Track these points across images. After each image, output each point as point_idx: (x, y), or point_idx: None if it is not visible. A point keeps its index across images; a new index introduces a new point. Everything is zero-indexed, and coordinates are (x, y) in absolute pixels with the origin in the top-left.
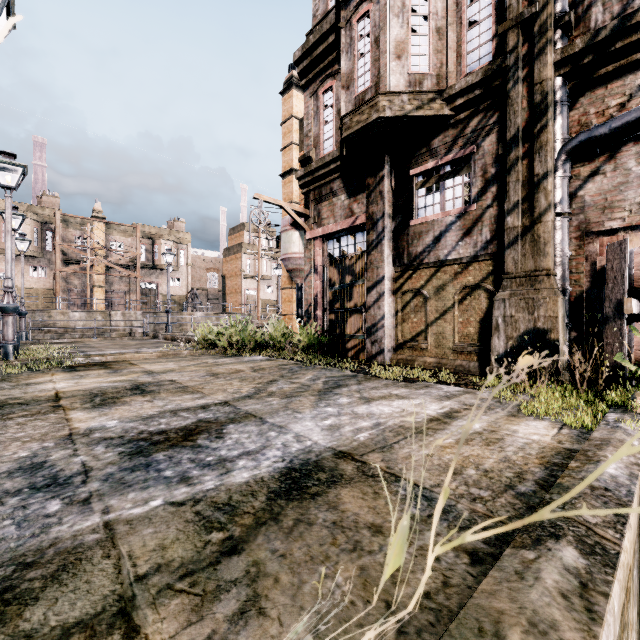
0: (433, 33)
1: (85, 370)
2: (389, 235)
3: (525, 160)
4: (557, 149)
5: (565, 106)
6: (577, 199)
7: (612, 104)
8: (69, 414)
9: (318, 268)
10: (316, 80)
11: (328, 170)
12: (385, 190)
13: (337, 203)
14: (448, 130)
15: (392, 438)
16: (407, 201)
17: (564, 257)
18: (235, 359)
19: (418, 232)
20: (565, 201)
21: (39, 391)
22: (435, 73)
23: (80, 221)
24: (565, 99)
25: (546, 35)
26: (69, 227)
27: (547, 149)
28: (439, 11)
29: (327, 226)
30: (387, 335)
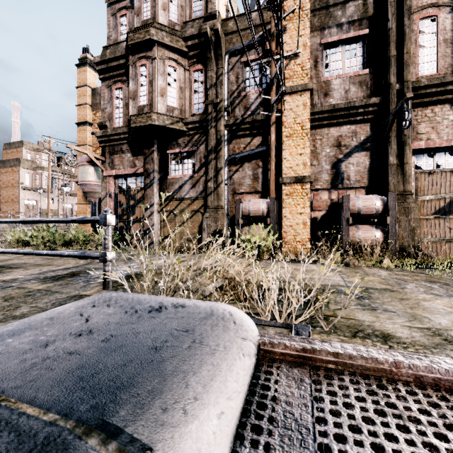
0: (179, 89)
1: None
2: (157, 181)
3: (215, 160)
4: (225, 159)
5: (228, 142)
6: (232, 179)
7: (242, 146)
8: None
9: (112, 194)
10: (110, 79)
11: (119, 137)
12: (155, 158)
13: (125, 157)
14: (185, 137)
15: (161, 267)
16: (166, 165)
17: (227, 201)
18: None
19: (172, 182)
20: (228, 179)
21: None
22: (179, 108)
23: None
24: (228, 140)
25: (221, 113)
26: None
27: (222, 158)
28: (181, 79)
29: (118, 170)
30: (156, 234)
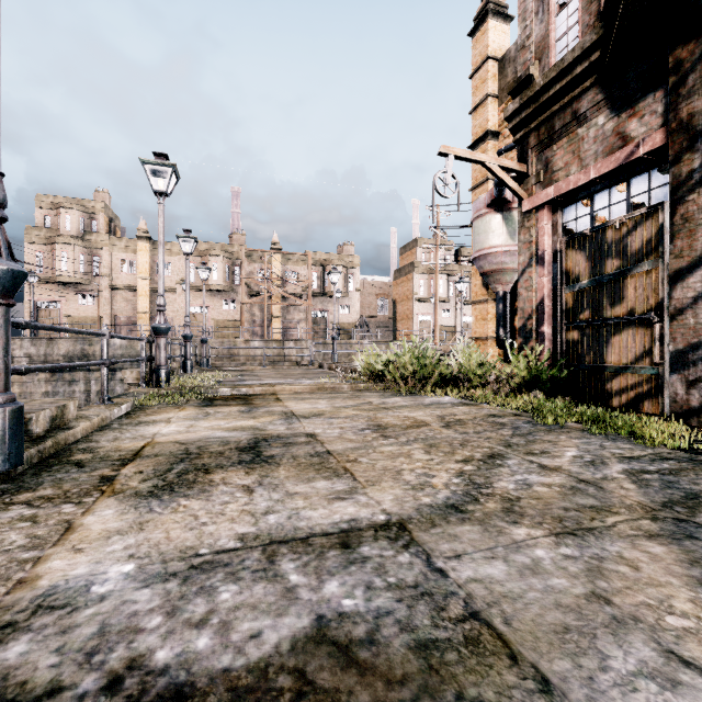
0: None
1: (220, 405)
2: None
3: None
4: None
5: None
6: None
7: None
8: (91, 510)
9: (545, 255)
10: None
11: (569, 79)
12: None
13: (587, 134)
14: None
15: None
16: None
17: None
18: (411, 399)
19: None
20: None
21: (132, 438)
22: None
23: (261, 254)
24: None
25: None
26: (252, 261)
27: None
28: None
29: (565, 179)
30: None
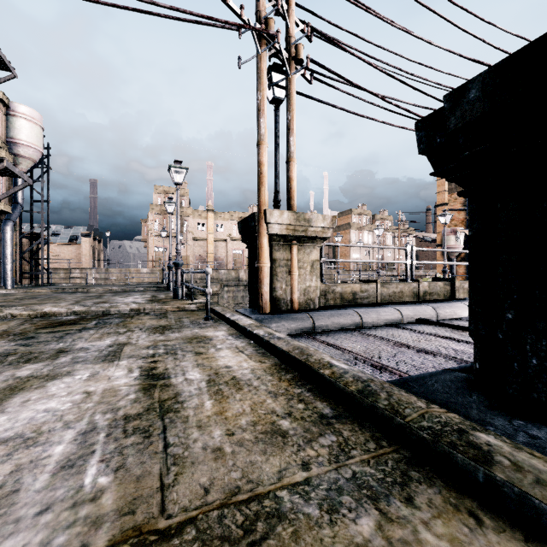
0: None
1: None
2: None
3: None
4: None
5: None
6: None
7: None
8: None
9: None
10: None
11: None
12: None
13: None
14: None
15: None
16: None
17: None
18: None
19: None
20: None
21: None
22: None
23: None
24: None
25: None
26: None
27: None
28: None
29: None
30: None
